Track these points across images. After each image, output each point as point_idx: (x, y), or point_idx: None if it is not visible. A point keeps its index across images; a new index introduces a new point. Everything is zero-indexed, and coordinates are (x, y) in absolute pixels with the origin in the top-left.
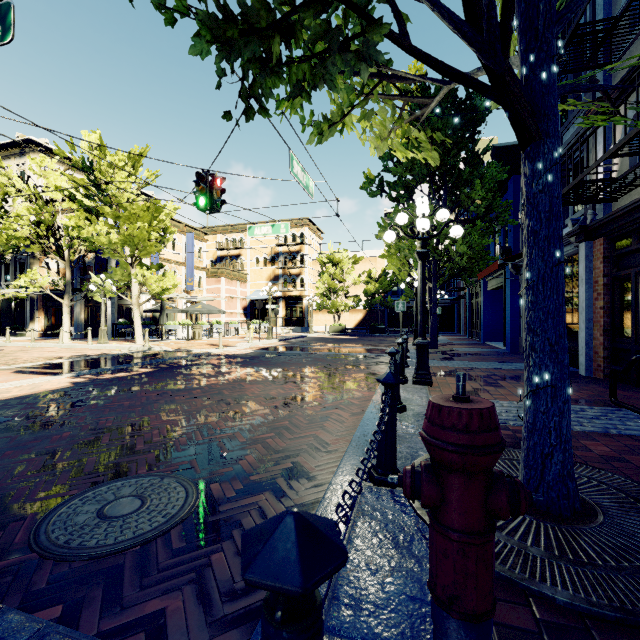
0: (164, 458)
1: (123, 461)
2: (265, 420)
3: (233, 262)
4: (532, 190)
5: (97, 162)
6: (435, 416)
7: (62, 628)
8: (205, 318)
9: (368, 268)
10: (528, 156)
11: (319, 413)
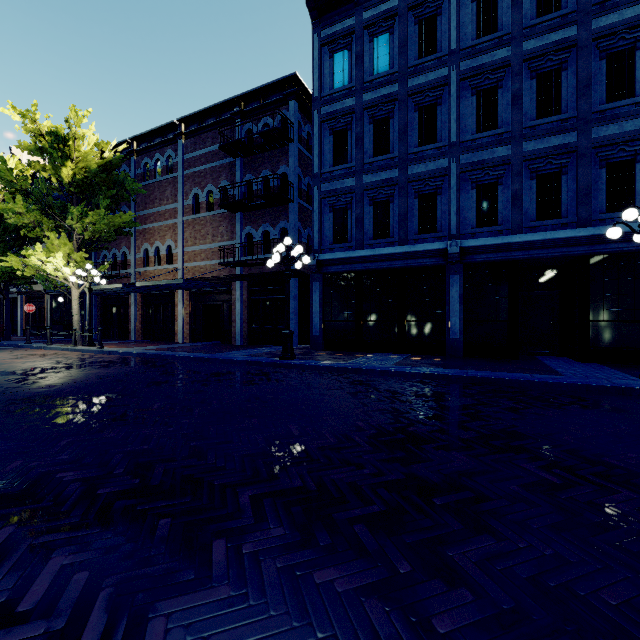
0: None
1: None
2: None
3: None
4: (6, 304)
5: None
6: (0, 325)
7: None
8: None
9: None
10: (6, 300)
11: None
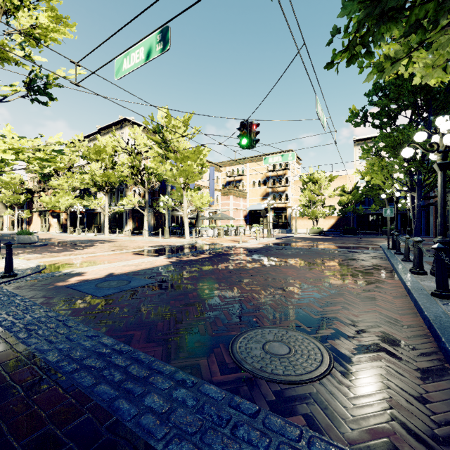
0: (273, 316)
1: (246, 315)
2: (322, 296)
3: (237, 185)
4: None
5: (167, 126)
6: None
7: (318, 435)
8: (220, 223)
9: (339, 184)
10: None
11: (362, 294)
